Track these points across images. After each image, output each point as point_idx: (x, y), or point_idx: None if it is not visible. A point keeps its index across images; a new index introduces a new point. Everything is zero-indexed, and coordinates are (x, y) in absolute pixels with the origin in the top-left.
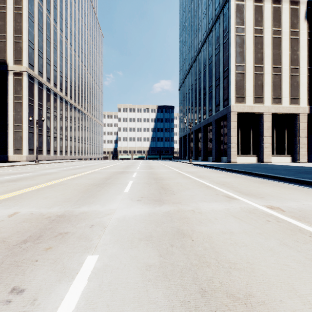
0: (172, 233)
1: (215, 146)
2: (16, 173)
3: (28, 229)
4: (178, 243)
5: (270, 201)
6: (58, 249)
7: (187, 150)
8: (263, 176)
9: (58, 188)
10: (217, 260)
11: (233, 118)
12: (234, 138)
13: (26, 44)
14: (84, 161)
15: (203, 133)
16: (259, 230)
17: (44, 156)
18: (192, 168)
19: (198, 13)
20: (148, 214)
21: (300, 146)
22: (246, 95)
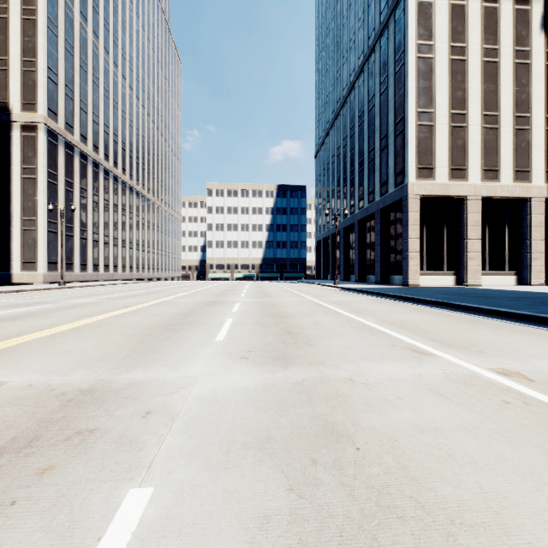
0: (313, 432)
1: (380, 255)
2: (20, 304)
3: (14, 422)
4: (328, 456)
5: (498, 359)
6: (67, 472)
7: (330, 263)
8: (472, 310)
9: (92, 333)
10: (419, 502)
11: (412, 206)
12: (415, 241)
13: (43, 75)
14: (146, 283)
15: (358, 234)
16: (492, 424)
17: (76, 274)
18: (340, 295)
19: (350, 21)
20: (262, 388)
21: (532, 257)
22: (436, 165)
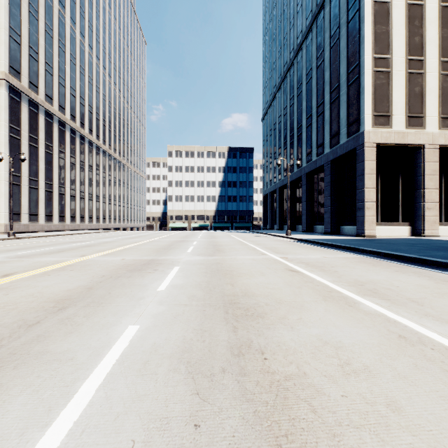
0: None
1: (330, 206)
2: None
3: None
4: None
5: None
6: None
7: (277, 215)
8: None
9: None
10: None
11: (368, 154)
12: (371, 191)
13: (4, 33)
14: (105, 233)
15: (305, 186)
16: None
17: (41, 224)
18: (304, 250)
19: None
20: None
21: None
22: (392, 112)
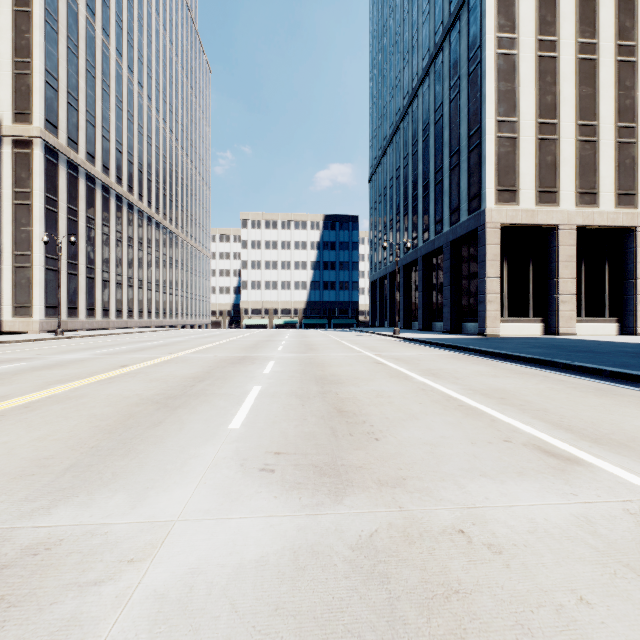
0: None
1: (449, 298)
2: None
3: None
4: None
5: None
6: None
7: (388, 308)
8: (588, 371)
9: (48, 413)
10: None
11: (491, 237)
12: (494, 281)
13: (39, 79)
14: (166, 332)
15: (422, 272)
16: None
17: (81, 320)
18: (403, 349)
19: (412, 15)
20: (291, 561)
21: (639, 300)
22: (520, 186)
